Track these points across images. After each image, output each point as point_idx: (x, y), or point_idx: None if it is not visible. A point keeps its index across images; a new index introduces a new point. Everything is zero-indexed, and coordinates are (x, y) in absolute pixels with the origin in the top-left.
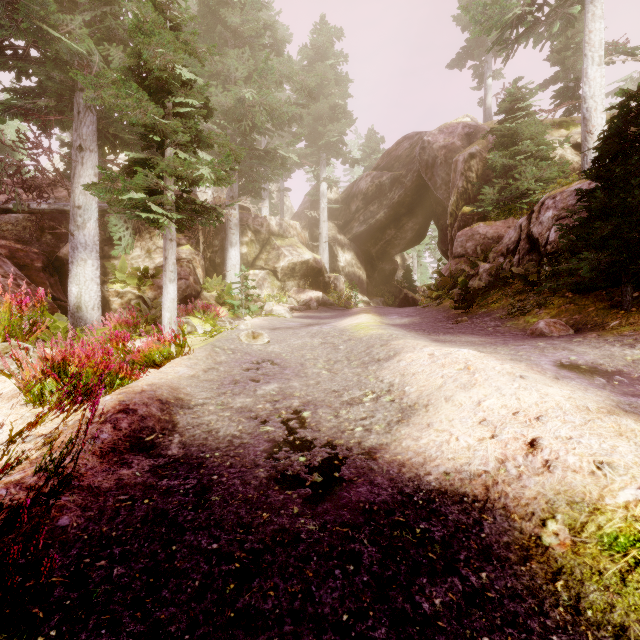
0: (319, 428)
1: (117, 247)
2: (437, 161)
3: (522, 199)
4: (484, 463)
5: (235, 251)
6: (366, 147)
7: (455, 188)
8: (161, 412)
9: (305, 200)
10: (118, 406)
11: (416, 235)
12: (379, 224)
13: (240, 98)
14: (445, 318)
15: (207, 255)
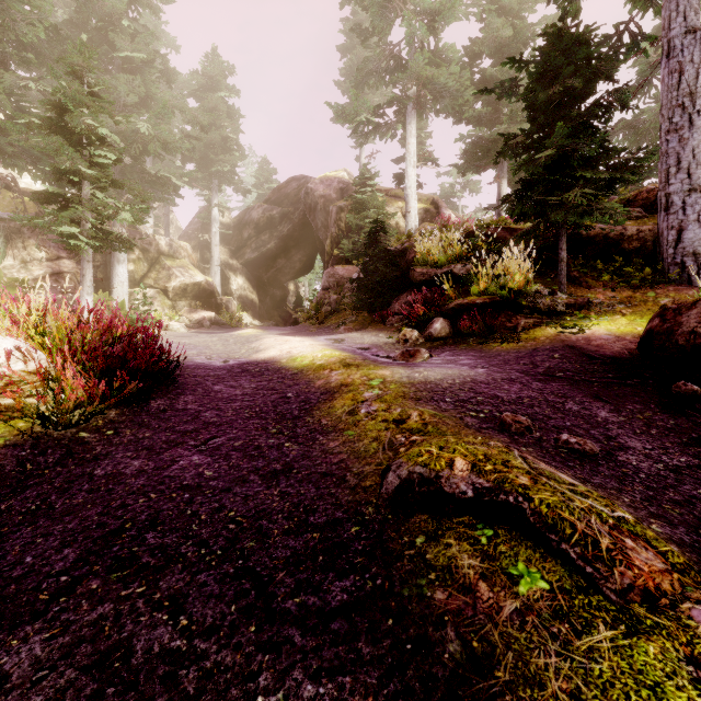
0: (221, 357)
1: None
2: (318, 207)
3: None
4: (275, 355)
5: (123, 268)
6: (259, 175)
7: (330, 232)
8: None
9: (195, 220)
10: None
11: (304, 266)
12: (270, 253)
13: (135, 129)
14: (306, 330)
15: None
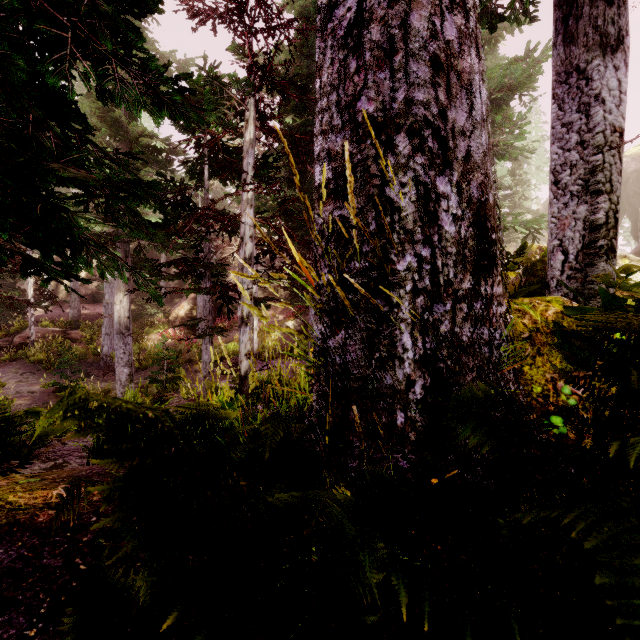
0: None
1: None
2: (630, 180)
3: None
4: None
5: None
6: None
7: None
8: None
9: None
10: None
11: None
12: None
13: None
14: None
15: None
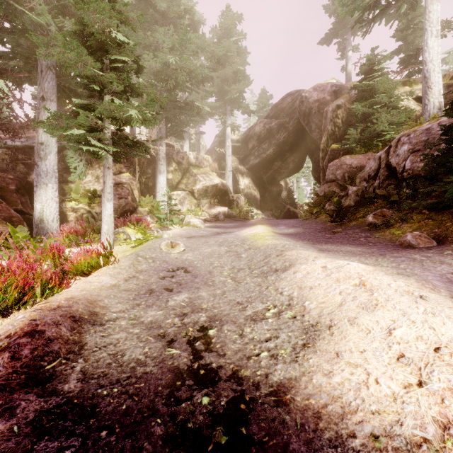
0: (224, 351)
1: (73, 174)
2: (312, 111)
3: (378, 138)
4: (420, 426)
5: (163, 177)
6: (259, 102)
7: (326, 131)
8: (71, 331)
9: (215, 140)
10: (26, 327)
11: (296, 166)
12: (269, 158)
13: (166, 62)
14: (323, 229)
15: (142, 180)
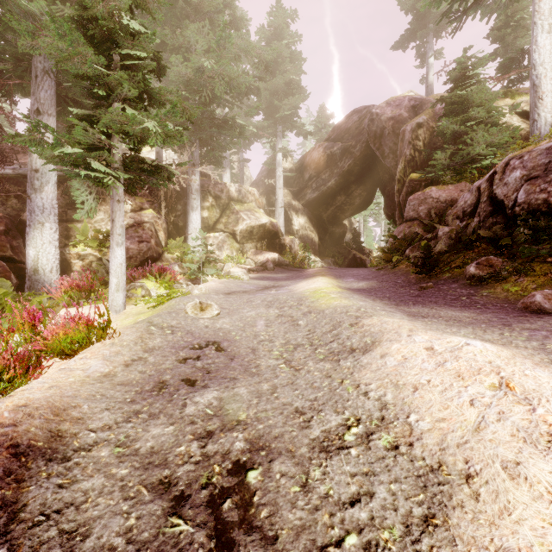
0: (275, 528)
1: (79, 211)
2: (385, 132)
3: (472, 164)
4: None
5: (196, 215)
6: (318, 122)
7: (403, 156)
8: (2, 479)
9: (262, 169)
10: None
11: (364, 201)
12: (330, 191)
13: (199, 67)
14: (406, 283)
15: (171, 219)
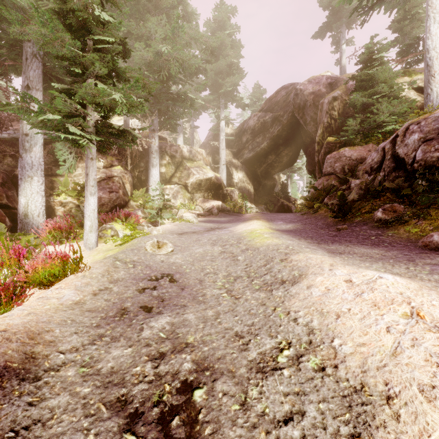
0: None
1: (61, 167)
2: (307, 104)
3: (378, 129)
4: None
5: (155, 171)
6: (253, 96)
7: (321, 123)
8: None
9: (209, 134)
10: None
11: (290, 159)
12: (263, 151)
13: (158, 51)
14: (325, 225)
15: (135, 174)
